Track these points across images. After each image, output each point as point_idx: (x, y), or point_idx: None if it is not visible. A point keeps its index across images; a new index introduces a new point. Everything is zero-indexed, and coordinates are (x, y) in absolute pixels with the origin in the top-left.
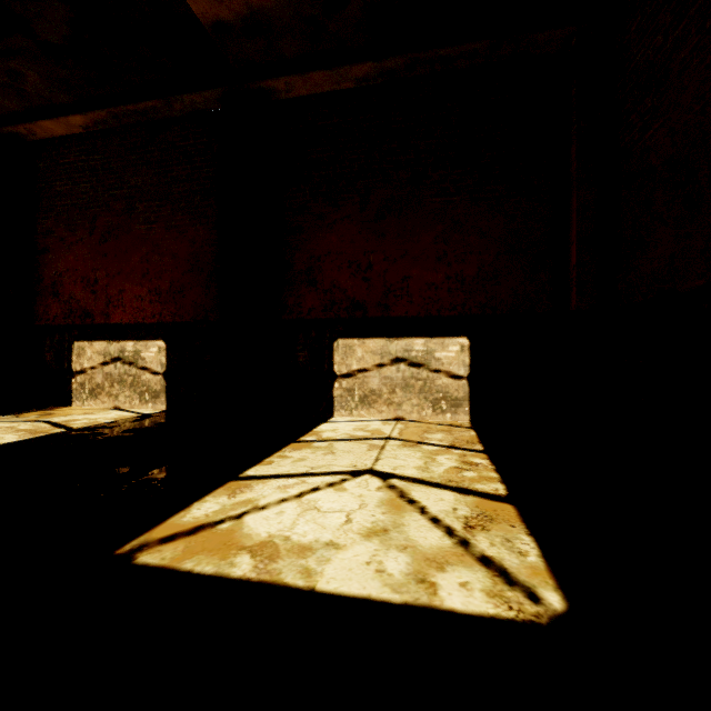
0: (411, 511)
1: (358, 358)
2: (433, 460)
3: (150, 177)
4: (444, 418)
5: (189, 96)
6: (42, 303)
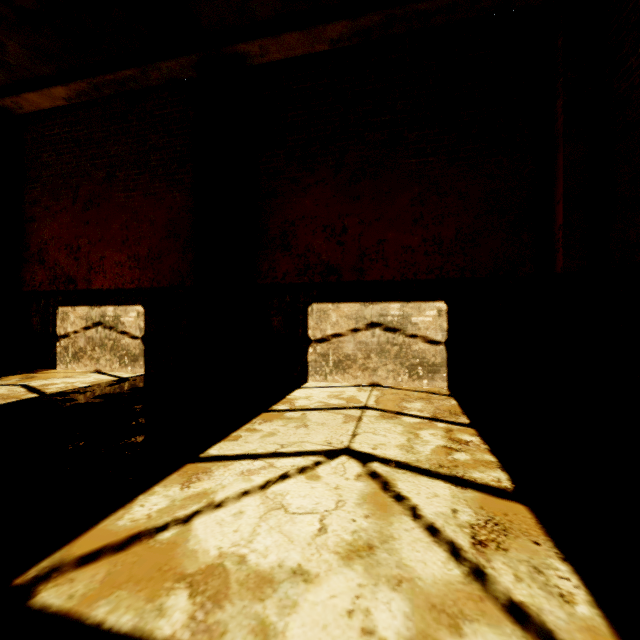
0: (400, 514)
1: (332, 322)
2: (417, 436)
3: (129, 146)
4: (421, 384)
5: (165, 63)
6: (29, 270)
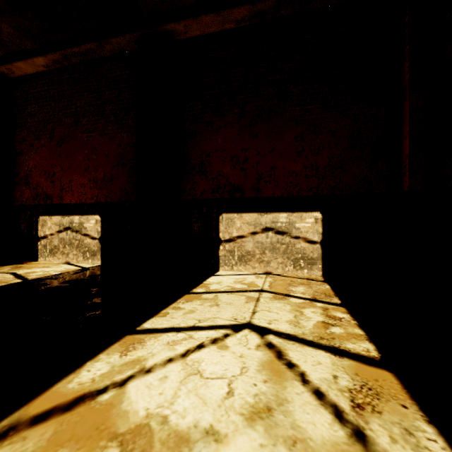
0: (292, 379)
1: (237, 227)
2: (301, 313)
3: (90, 99)
4: (302, 273)
5: (115, 39)
6: (19, 190)
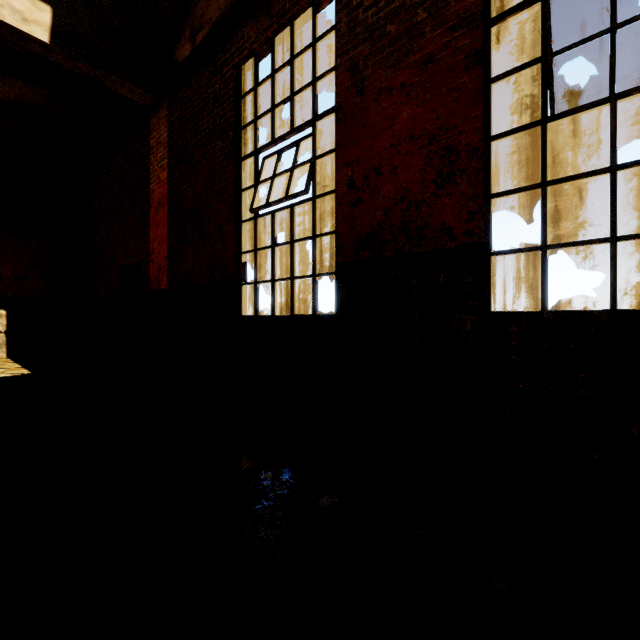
0: None
1: None
2: None
3: None
4: None
5: None
6: None
